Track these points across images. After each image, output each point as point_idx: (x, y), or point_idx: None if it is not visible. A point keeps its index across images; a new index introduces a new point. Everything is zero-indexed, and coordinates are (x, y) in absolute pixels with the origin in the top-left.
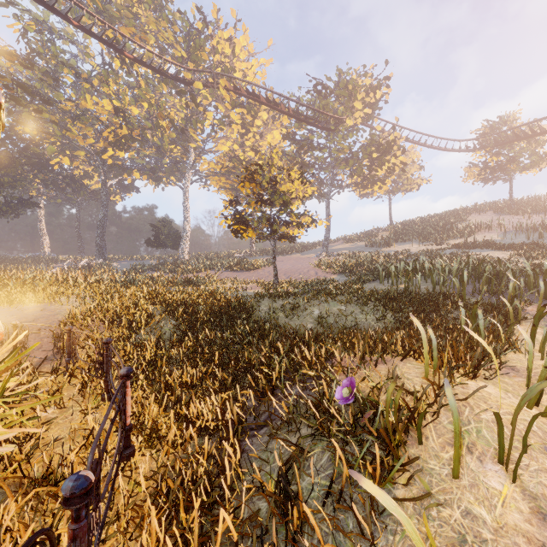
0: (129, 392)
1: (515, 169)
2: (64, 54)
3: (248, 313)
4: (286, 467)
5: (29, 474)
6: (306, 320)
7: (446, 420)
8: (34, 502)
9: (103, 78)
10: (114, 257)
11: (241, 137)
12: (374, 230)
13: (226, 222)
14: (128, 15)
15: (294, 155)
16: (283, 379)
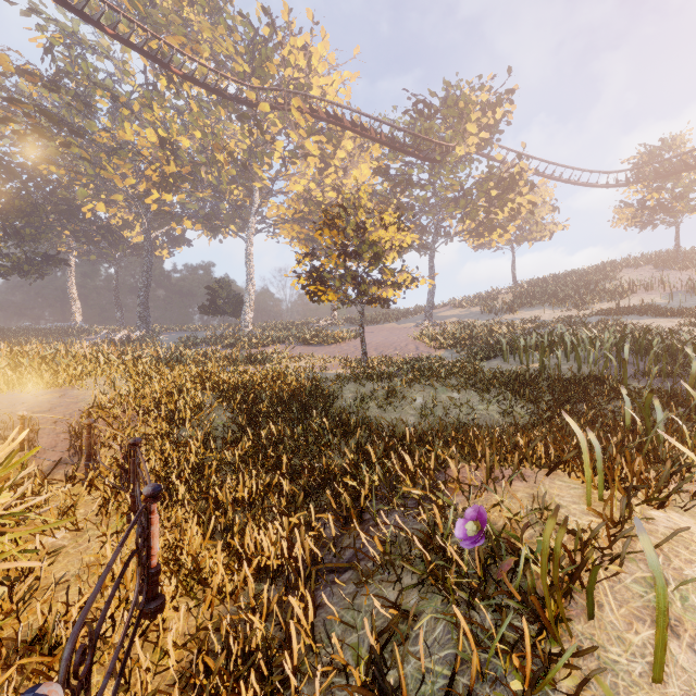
0: (156, 520)
1: (684, 209)
2: (97, 72)
3: (327, 401)
4: (381, 638)
5: (17, 634)
6: (405, 412)
7: (629, 576)
8: (20, 678)
9: (146, 101)
10: (160, 328)
11: (319, 173)
12: (492, 291)
13: (299, 282)
14: (177, 21)
15: (387, 195)
16: (375, 498)
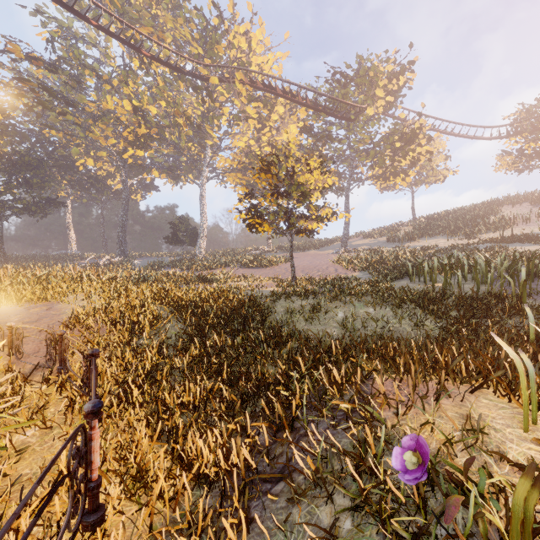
0: (96, 435)
1: None
2: (86, 56)
3: (263, 315)
4: None
5: None
6: (329, 324)
7: None
8: None
9: (122, 78)
10: (134, 254)
11: (257, 132)
12: (396, 225)
13: (240, 216)
14: (146, 15)
15: (311, 148)
16: (305, 406)
